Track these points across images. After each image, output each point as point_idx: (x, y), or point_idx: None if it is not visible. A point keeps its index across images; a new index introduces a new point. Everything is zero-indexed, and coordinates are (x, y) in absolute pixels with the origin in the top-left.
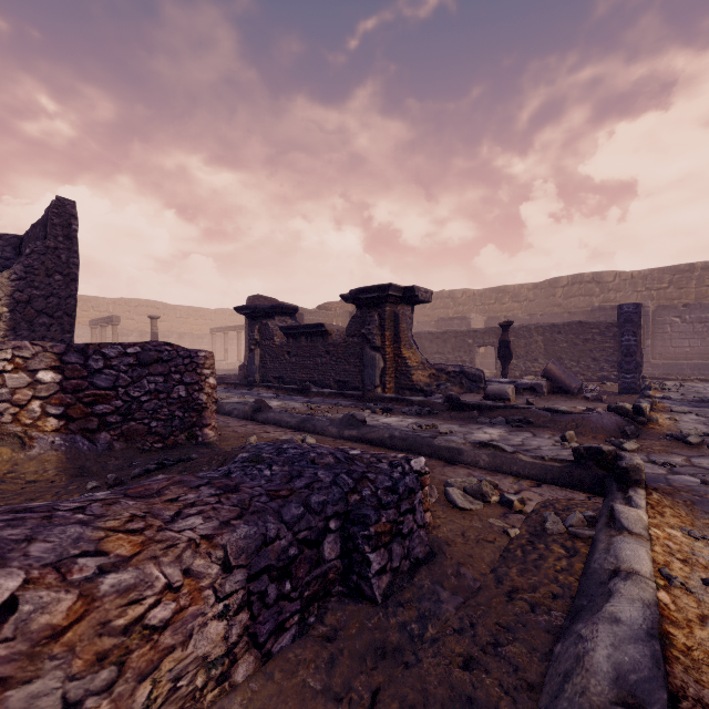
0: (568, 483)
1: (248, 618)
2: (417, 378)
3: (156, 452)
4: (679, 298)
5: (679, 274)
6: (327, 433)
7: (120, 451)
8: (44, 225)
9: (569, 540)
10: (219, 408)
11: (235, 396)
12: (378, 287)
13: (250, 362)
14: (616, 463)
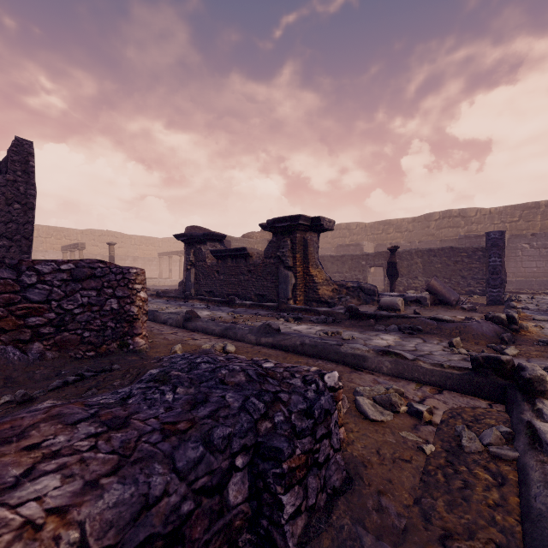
0: (468, 390)
1: None
2: (322, 292)
3: (88, 360)
4: (527, 229)
5: (527, 210)
6: (246, 340)
7: (51, 360)
8: (6, 162)
9: (492, 461)
10: (157, 317)
11: (173, 306)
12: (290, 217)
13: (187, 279)
14: (519, 374)
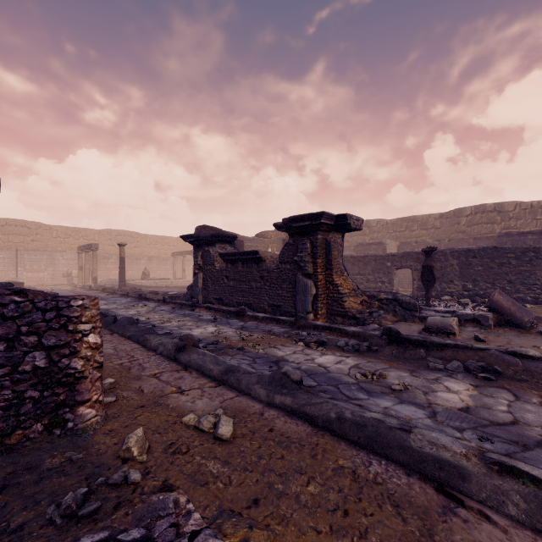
0: None
1: None
2: (349, 305)
3: None
4: None
5: None
6: (253, 394)
7: None
8: None
9: None
10: (147, 341)
11: (177, 317)
12: (310, 215)
13: (194, 285)
14: None
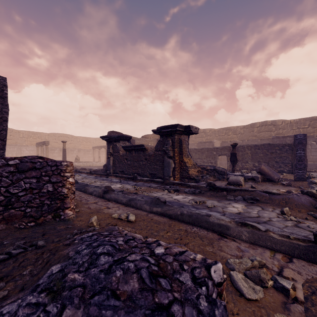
0: (313, 259)
1: None
2: (191, 172)
3: (28, 230)
4: (313, 132)
5: (313, 121)
6: (143, 208)
7: None
8: None
9: None
10: (86, 190)
11: (99, 181)
12: (171, 126)
13: (108, 163)
14: None
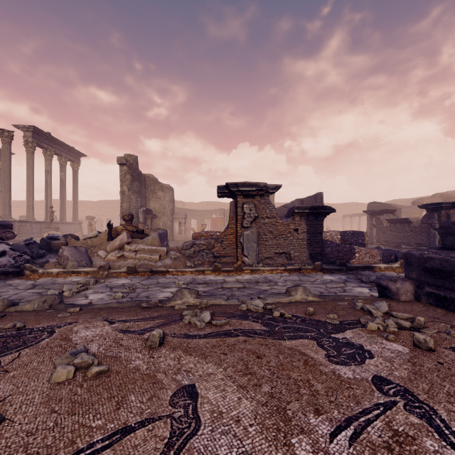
0: None
1: (382, 259)
2: None
3: None
4: None
5: None
6: None
7: None
8: (315, 199)
9: None
10: None
11: None
12: (435, 203)
13: (371, 234)
14: None
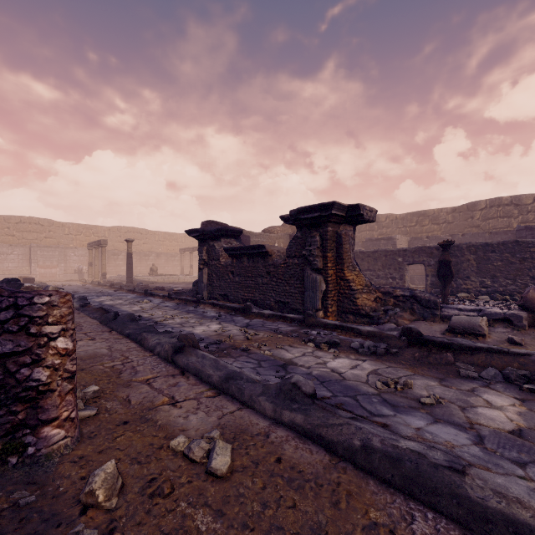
0: None
1: None
2: (361, 302)
3: None
4: None
5: None
6: (257, 407)
7: None
8: None
9: None
10: (144, 340)
11: (180, 314)
12: (320, 206)
13: (199, 280)
14: None
